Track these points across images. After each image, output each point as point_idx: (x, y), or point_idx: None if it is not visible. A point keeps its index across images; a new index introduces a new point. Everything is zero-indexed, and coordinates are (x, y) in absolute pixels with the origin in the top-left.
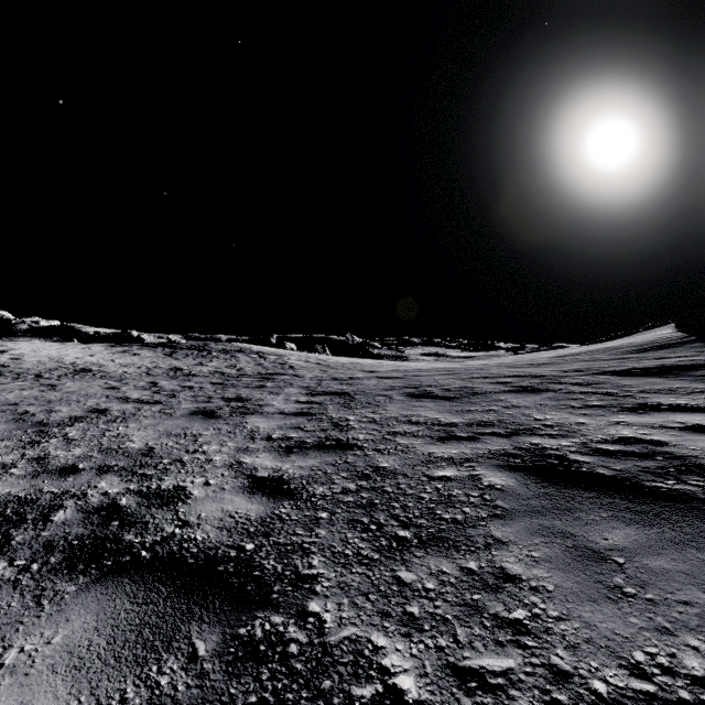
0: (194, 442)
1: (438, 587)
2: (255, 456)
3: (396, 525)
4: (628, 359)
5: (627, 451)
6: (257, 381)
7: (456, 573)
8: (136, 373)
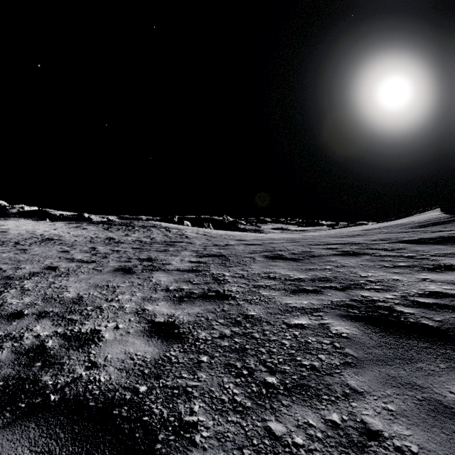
0: (113, 292)
1: (307, 443)
2: (155, 304)
3: (264, 371)
4: (415, 232)
5: (440, 303)
6: (163, 247)
7: (321, 426)
8: (82, 241)
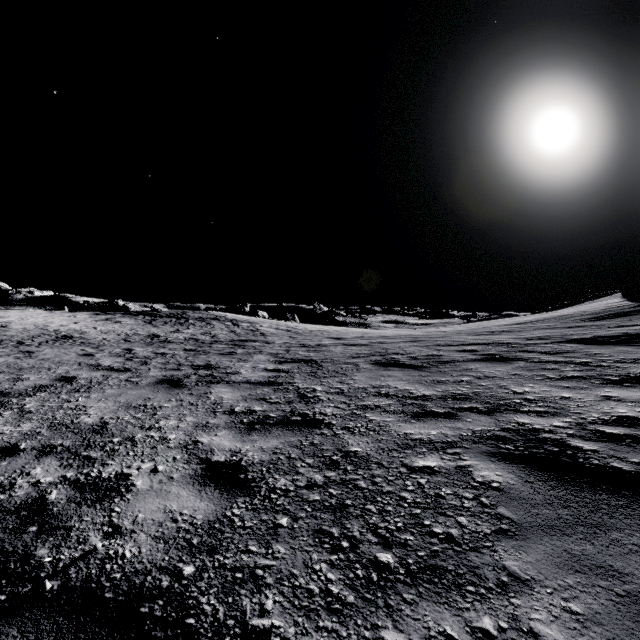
0: (152, 416)
1: None
2: (213, 434)
3: (374, 543)
4: (588, 327)
5: (636, 435)
6: (228, 348)
7: (467, 639)
8: (114, 340)
